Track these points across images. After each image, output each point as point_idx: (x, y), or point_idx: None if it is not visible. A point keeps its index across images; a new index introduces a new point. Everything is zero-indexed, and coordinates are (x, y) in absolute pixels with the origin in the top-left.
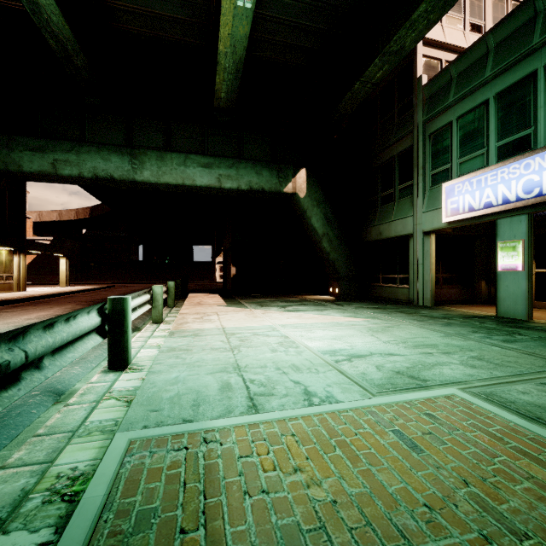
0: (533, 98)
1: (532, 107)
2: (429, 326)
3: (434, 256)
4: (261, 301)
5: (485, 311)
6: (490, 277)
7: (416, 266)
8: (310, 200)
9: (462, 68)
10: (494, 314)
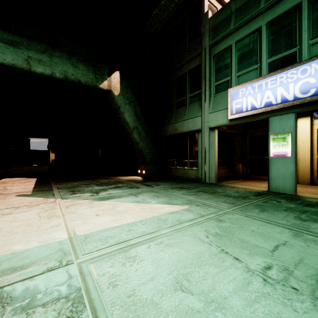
0: (298, 24)
1: (298, 31)
2: (251, 212)
3: (217, 146)
4: (76, 185)
5: (255, 186)
6: (244, 161)
7: (204, 153)
8: (123, 99)
9: (240, 4)
10: (264, 189)
